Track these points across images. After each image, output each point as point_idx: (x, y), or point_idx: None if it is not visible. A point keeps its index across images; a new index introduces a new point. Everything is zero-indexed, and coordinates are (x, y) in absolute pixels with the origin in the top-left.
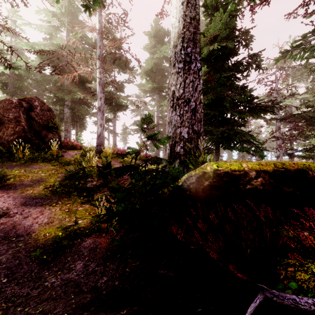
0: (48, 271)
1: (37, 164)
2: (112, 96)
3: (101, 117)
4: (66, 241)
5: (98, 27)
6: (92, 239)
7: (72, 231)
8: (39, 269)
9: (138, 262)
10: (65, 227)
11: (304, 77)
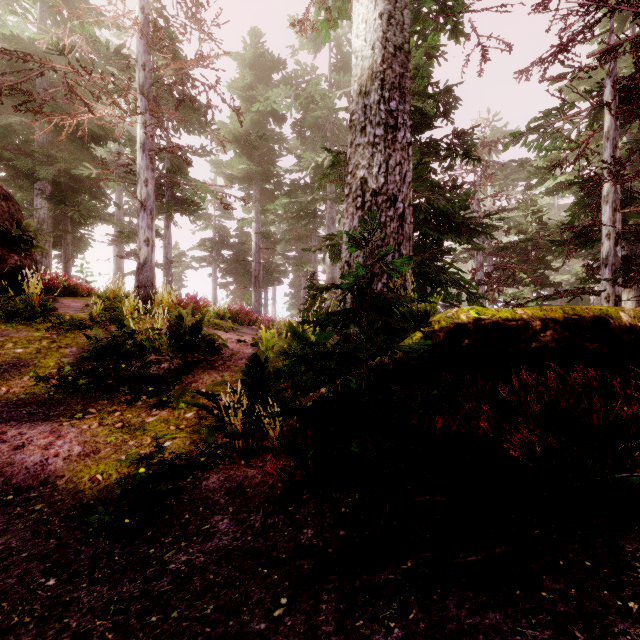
0: (153, 546)
1: None
2: (172, 180)
3: (147, 225)
4: (162, 484)
5: (140, 21)
6: (221, 474)
7: (163, 462)
8: (125, 548)
9: (356, 494)
10: (141, 458)
11: (509, 183)
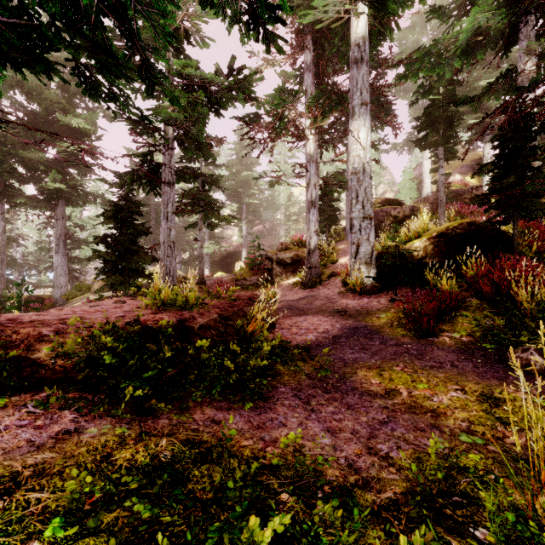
0: None
1: None
2: None
3: None
4: None
5: None
6: None
7: None
8: None
9: None
10: None
11: None
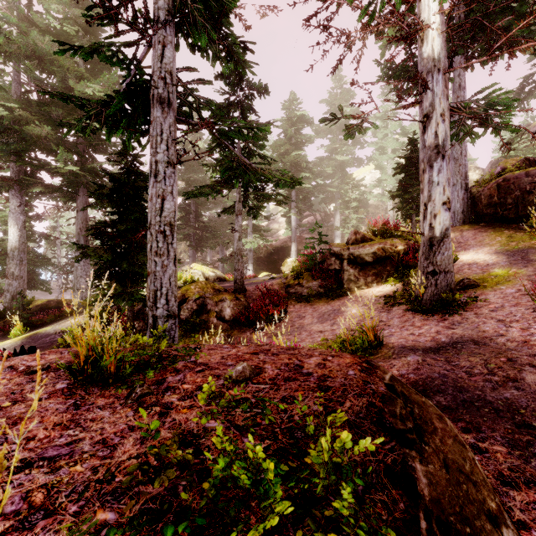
0: None
1: None
2: None
3: None
4: None
5: None
6: None
7: None
8: None
9: None
10: None
11: None
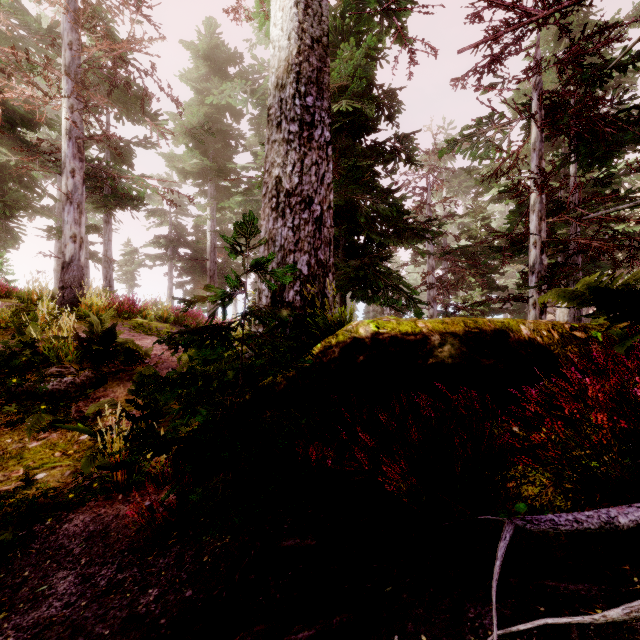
0: None
1: None
2: (105, 172)
3: (74, 219)
4: (8, 532)
5: None
6: (89, 513)
7: (21, 502)
8: None
9: (228, 536)
10: None
11: (463, 189)
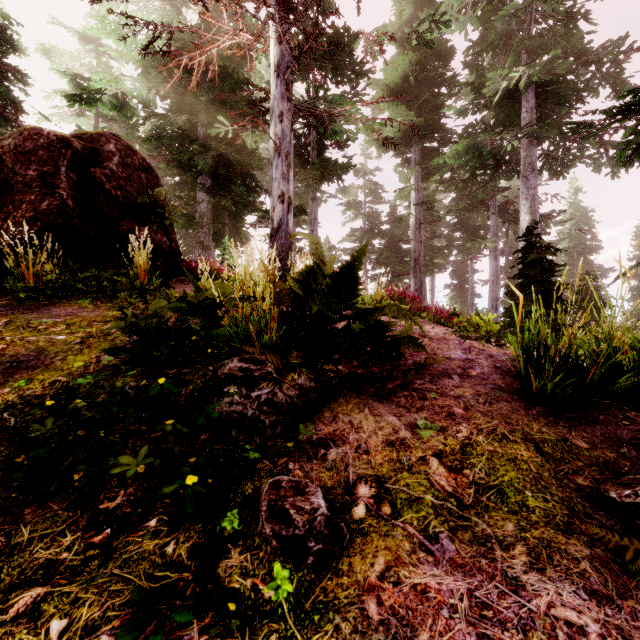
0: None
1: (74, 304)
2: (314, 113)
3: (281, 174)
4: None
5: None
6: None
7: None
8: None
9: None
10: None
11: None
